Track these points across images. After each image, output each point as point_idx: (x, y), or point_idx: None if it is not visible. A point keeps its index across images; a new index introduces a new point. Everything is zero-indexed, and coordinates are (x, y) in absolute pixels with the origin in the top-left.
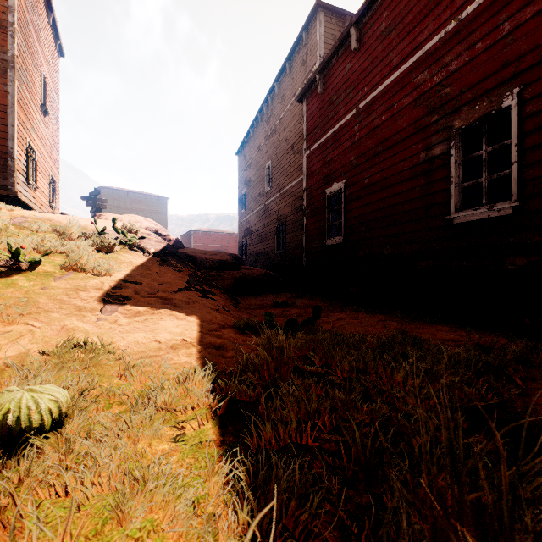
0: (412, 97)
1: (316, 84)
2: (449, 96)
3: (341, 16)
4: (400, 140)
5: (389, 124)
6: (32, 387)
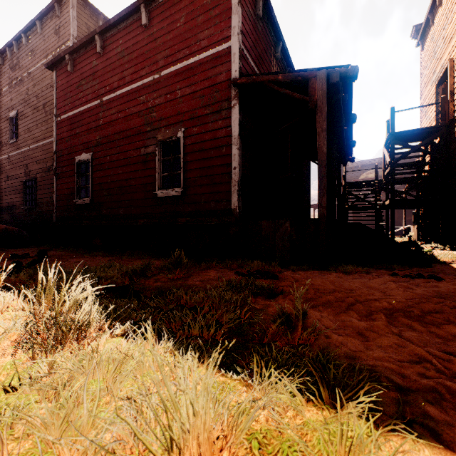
0: (137, 110)
1: (66, 61)
2: (156, 119)
3: (95, 12)
4: (130, 135)
5: (124, 122)
6: None
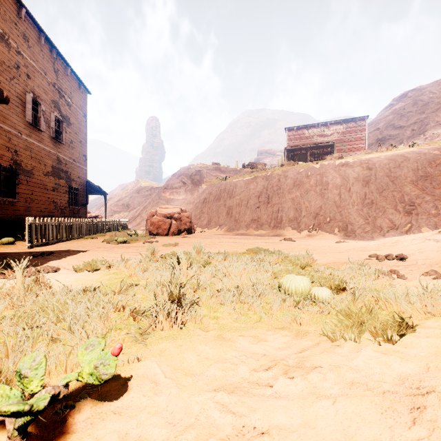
0: None
1: None
2: None
3: None
4: None
5: None
6: (293, 276)
